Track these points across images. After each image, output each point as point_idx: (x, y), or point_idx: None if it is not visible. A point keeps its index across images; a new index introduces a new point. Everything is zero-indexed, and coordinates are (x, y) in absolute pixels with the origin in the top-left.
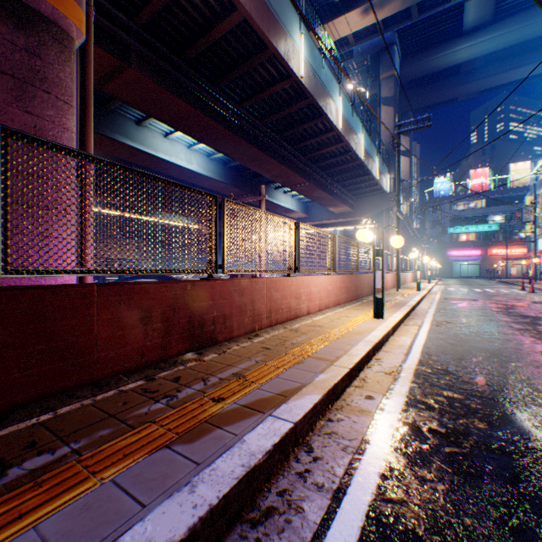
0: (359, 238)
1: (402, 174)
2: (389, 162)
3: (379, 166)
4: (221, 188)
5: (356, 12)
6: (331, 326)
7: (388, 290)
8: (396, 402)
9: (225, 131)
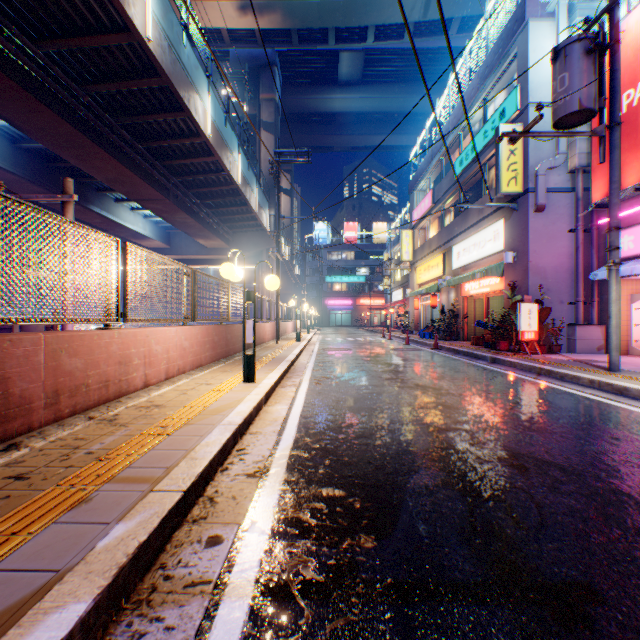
0: (225, 274)
1: (284, 213)
2: (270, 196)
3: (260, 198)
4: (7, 180)
5: (232, 4)
6: (179, 404)
7: (268, 342)
8: (259, 536)
9: (2, 76)
